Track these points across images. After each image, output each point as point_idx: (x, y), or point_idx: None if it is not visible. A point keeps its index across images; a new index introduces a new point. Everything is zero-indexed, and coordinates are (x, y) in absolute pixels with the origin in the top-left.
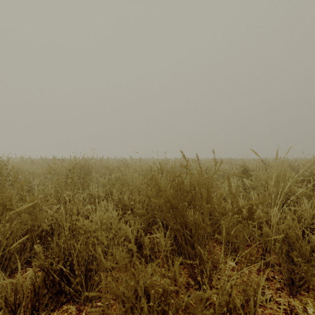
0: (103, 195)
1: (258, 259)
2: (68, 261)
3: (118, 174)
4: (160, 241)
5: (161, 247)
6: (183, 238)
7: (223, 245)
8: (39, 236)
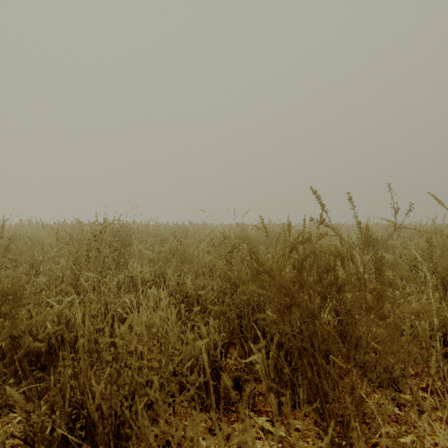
0: (150, 278)
1: (444, 400)
2: (80, 415)
3: (175, 244)
4: (262, 368)
5: (254, 372)
6: (315, 367)
7: (428, 396)
8: (35, 352)
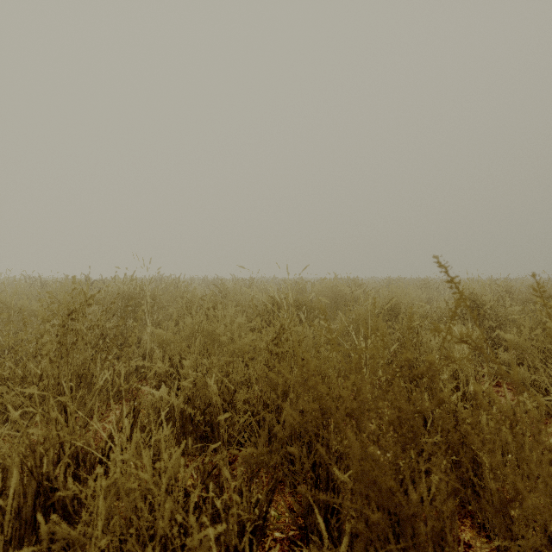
0: (163, 368)
1: None
2: None
3: (200, 318)
4: None
5: None
6: None
7: None
8: None
